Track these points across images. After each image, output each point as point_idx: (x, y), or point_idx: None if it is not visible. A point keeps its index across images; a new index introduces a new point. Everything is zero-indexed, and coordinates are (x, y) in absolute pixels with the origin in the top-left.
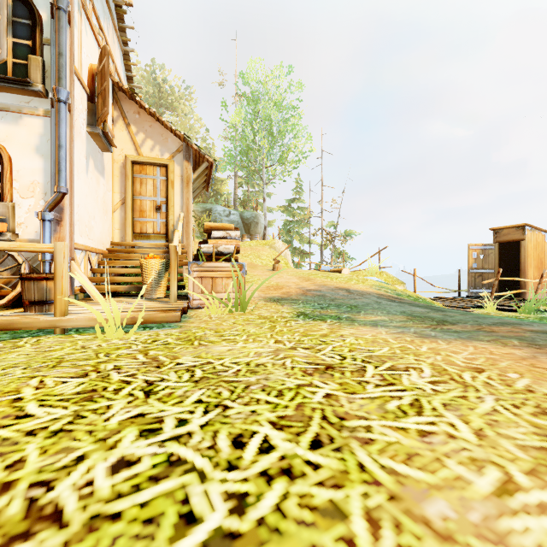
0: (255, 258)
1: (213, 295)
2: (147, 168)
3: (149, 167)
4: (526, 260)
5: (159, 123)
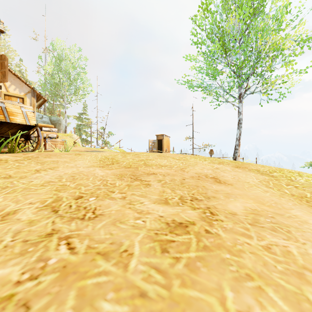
0: None
1: (57, 148)
2: (12, 98)
3: (14, 98)
4: (164, 145)
5: (18, 79)
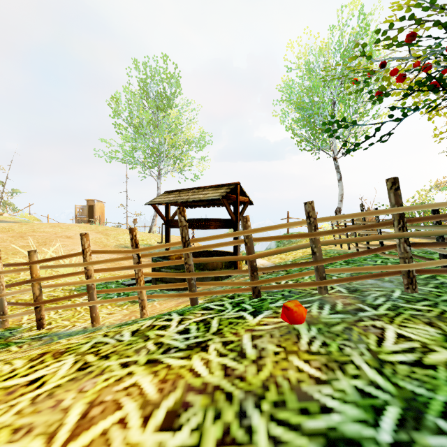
0: None
1: None
2: None
3: None
4: (96, 212)
5: None
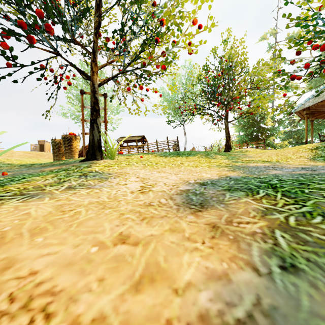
0: None
1: None
2: None
3: None
4: (45, 149)
5: None
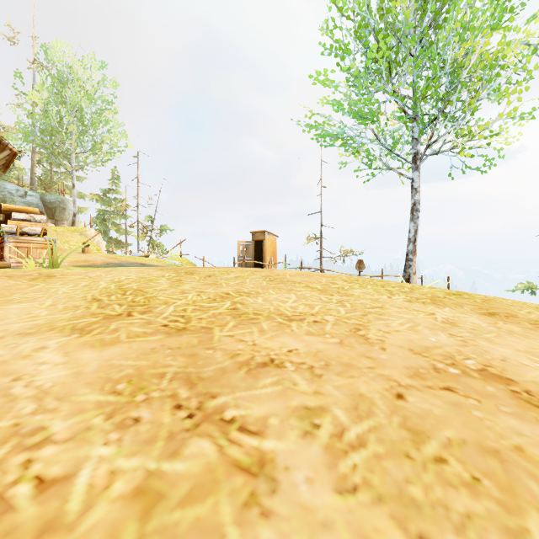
0: (62, 243)
1: (30, 258)
2: None
3: None
4: (266, 252)
5: None
